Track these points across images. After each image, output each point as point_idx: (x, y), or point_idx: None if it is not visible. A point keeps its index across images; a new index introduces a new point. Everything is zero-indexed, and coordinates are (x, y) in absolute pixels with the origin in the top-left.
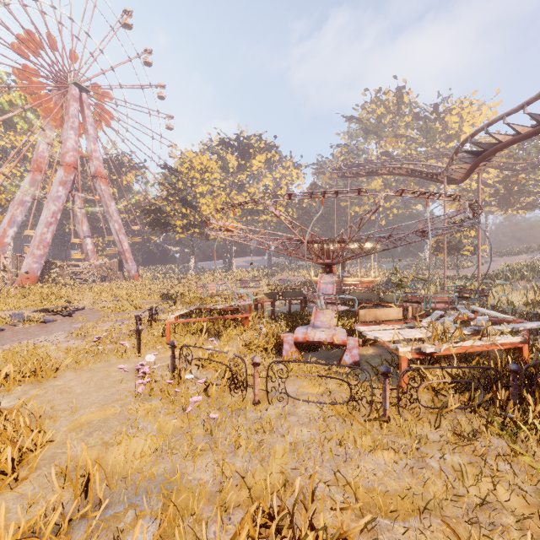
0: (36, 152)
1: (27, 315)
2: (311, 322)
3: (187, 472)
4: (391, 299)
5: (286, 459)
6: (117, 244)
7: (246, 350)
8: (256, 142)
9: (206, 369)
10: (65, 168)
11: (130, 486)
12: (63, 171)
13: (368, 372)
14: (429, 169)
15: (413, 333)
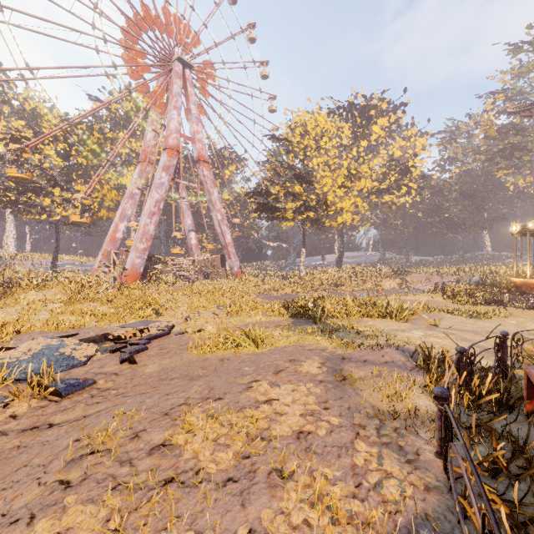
0: (144, 142)
1: (64, 351)
2: None
3: None
4: None
5: None
6: (220, 237)
7: None
8: (378, 101)
9: None
10: (168, 152)
11: None
12: (166, 155)
13: None
14: None
15: None
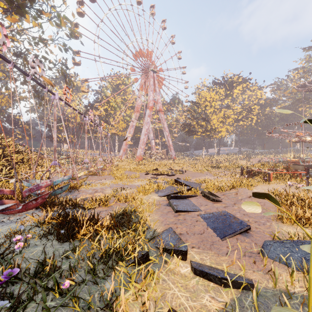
0: (136, 103)
1: (169, 171)
2: None
3: None
4: None
5: None
6: (167, 142)
7: None
8: (237, 79)
9: None
10: (149, 109)
11: None
12: (149, 110)
13: None
14: None
15: None
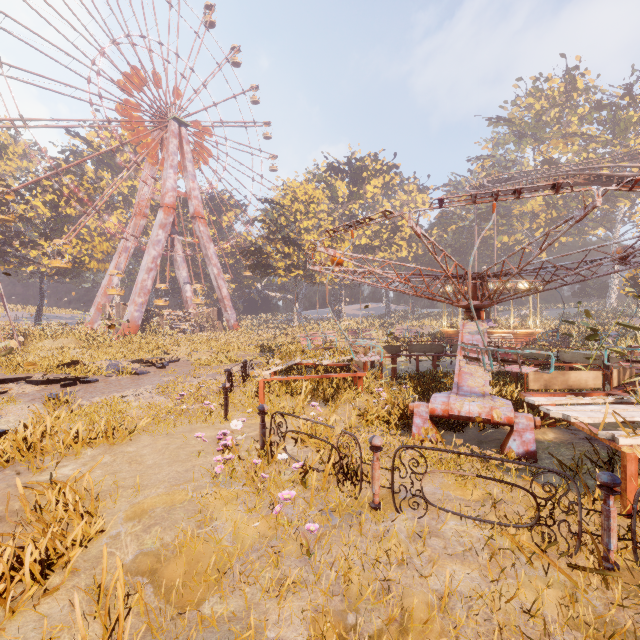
0: (138, 195)
1: (123, 365)
2: (454, 387)
3: (268, 622)
4: (572, 358)
5: (431, 624)
6: (216, 290)
7: (360, 421)
8: (371, 163)
9: (305, 446)
10: (165, 210)
11: (182, 632)
12: (163, 213)
13: (572, 480)
14: (623, 172)
15: (632, 413)
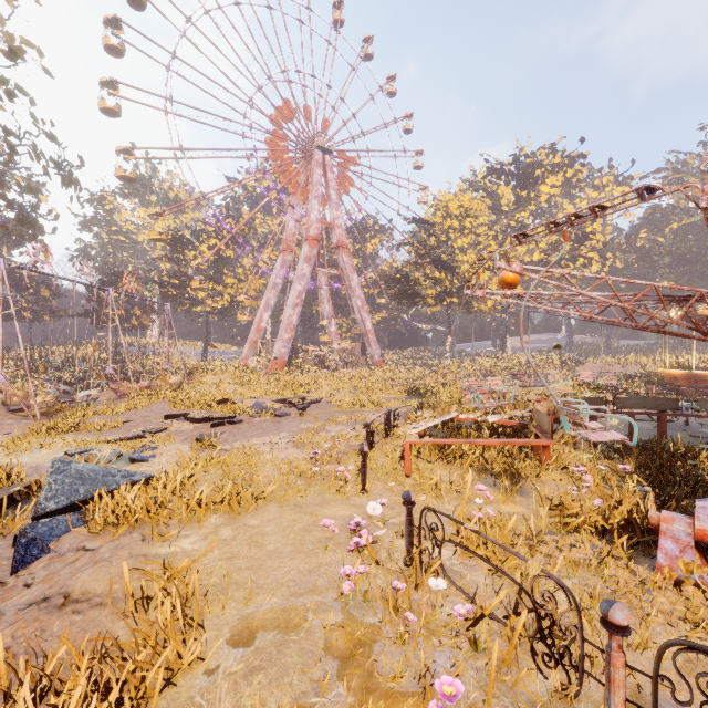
0: (286, 231)
1: (267, 405)
2: None
3: None
4: None
5: None
6: (360, 324)
7: (554, 522)
8: (547, 157)
9: (471, 556)
10: (309, 243)
11: None
12: (308, 247)
13: None
14: None
15: None
